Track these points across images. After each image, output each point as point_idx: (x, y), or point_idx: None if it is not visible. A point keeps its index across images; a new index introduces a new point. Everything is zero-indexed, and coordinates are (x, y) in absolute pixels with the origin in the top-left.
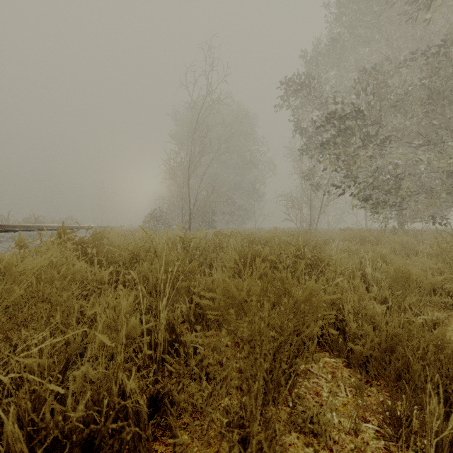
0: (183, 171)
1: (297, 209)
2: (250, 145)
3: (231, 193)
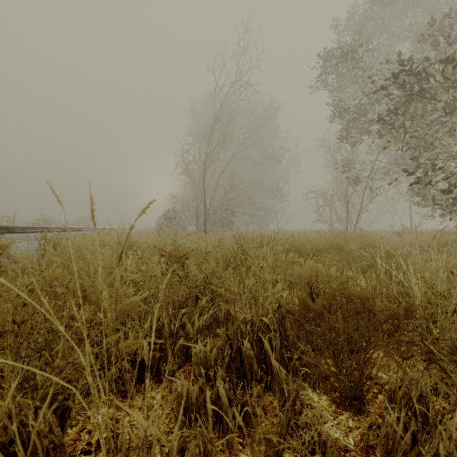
0: (198, 166)
1: (331, 207)
2: (271, 140)
3: (251, 192)
